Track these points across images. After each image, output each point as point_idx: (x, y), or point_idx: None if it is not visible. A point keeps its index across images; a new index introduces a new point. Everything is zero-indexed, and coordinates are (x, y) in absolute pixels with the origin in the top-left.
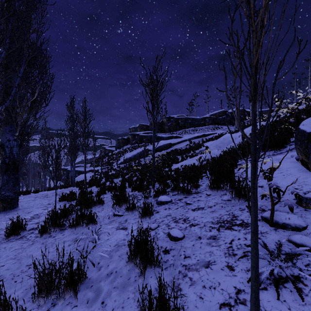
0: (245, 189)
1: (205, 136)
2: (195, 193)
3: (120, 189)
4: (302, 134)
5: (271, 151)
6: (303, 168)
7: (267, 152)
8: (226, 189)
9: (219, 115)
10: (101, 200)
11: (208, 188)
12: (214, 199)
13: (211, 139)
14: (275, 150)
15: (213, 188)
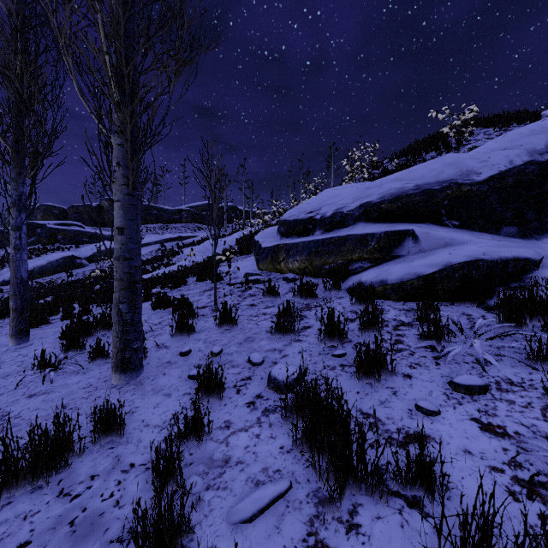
0: (220, 274)
1: (182, 239)
2: (184, 286)
3: (81, 299)
4: (254, 242)
5: (246, 255)
6: (255, 263)
7: (243, 256)
8: (209, 277)
9: (202, 210)
10: (70, 305)
11: (195, 281)
12: (201, 285)
13: (192, 244)
14: (248, 254)
15: (200, 279)
